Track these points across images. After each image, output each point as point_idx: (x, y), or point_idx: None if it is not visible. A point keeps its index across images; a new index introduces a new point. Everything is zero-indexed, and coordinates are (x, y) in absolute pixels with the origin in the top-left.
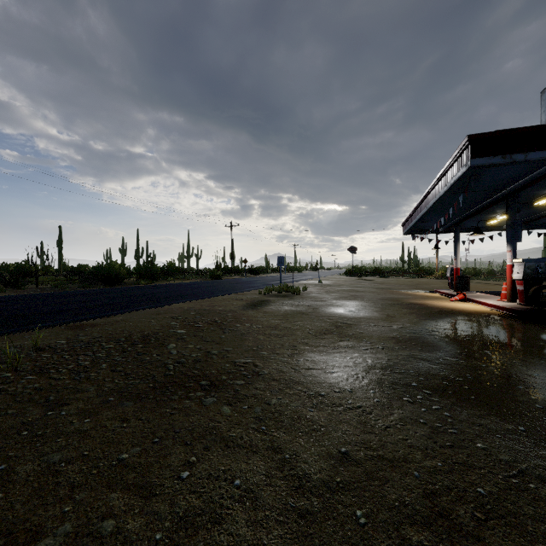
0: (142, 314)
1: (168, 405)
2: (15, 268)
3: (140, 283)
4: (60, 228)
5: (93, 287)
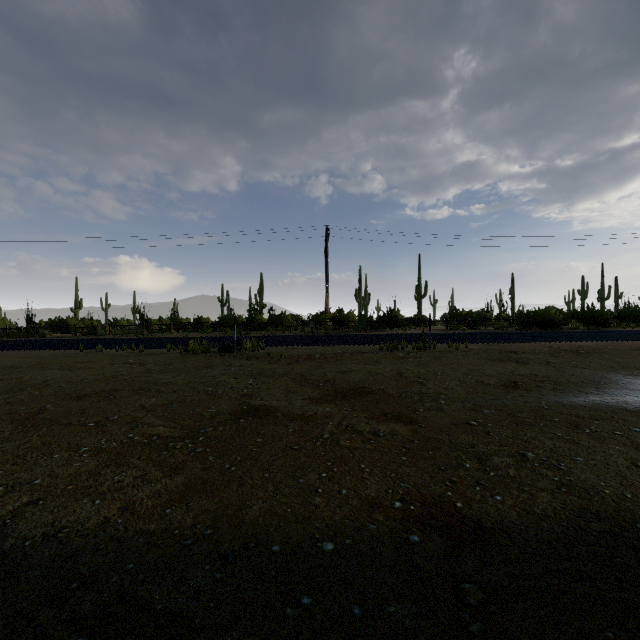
0: (533, 344)
1: (497, 362)
2: (475, 315)
3: (578, 329)
4: (512, 276)
5: (527, 330)
